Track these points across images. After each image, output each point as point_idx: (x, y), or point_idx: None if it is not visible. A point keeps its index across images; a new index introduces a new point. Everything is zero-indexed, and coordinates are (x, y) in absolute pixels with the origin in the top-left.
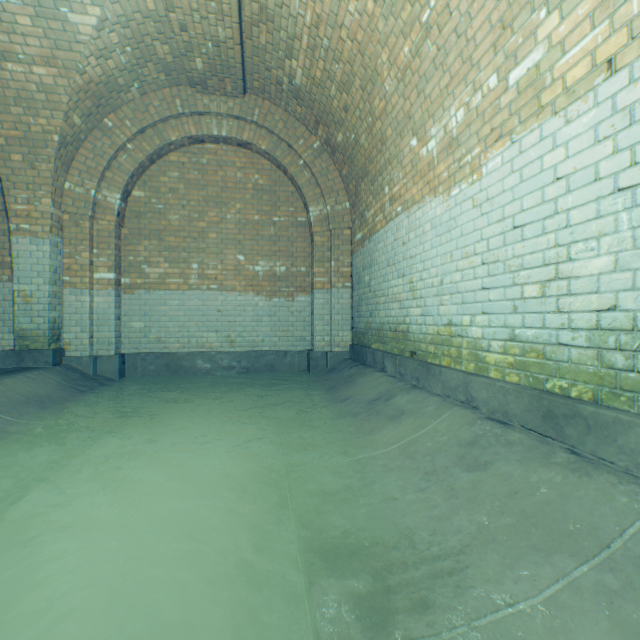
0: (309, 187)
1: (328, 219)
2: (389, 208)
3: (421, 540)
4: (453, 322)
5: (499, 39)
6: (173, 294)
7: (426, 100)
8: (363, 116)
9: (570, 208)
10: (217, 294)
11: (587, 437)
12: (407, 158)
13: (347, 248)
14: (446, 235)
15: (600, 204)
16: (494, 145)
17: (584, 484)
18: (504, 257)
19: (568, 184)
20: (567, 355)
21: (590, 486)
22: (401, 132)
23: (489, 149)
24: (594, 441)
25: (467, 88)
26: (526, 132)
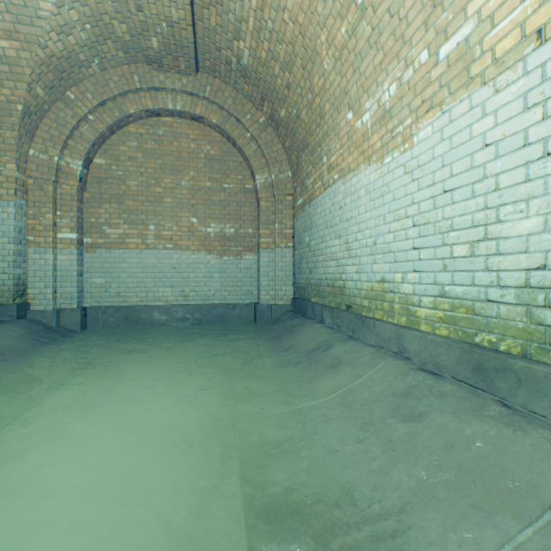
0: (255, 157)
1: (272, 186)
2: (327, 176)
3: (362, 497)
4: (386, 279)
5: (430, 16)
6: (132, 253)
7: (361, 77)
8: (304, 93)
9: (499, 172)
10: (172, 253)
11: (518, 390)
12: (343, 130)
13: (289, 212)
14: (379, 200)
15: (529, 168)
16: (425, 116)
17: (519, 439)
18: (434, 219)
19: (497, 150)
20: (496, 311)
21: (525, 441)
22: (338, 107)
23: (420, 120)
24: (525, 395)
25: (399, 64)
26: (456, 102)
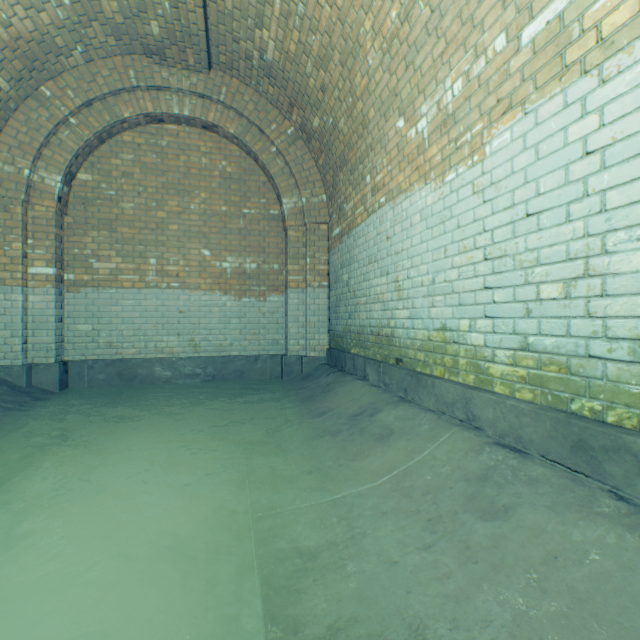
0: (282, 177)
1: (303, 212)
2: (371, 199)
3: None
4: (448, 326)
5: None
6: (127, 293)
7: (416, 73)
8: (342, 96)
9: (606, 188)
10: (179, 293)
11: (639, 478)
12: (392, 142)
13: (324, 244)
14: (439, 227)
15: None
16: (501, 119)
17: None
18: (514, 251)
19: (603, 159)
20: (601, 370)
21: None
22: (386, 113)
23: (494, 124)
24: None
25: (467, 54)
26: (544, 99)
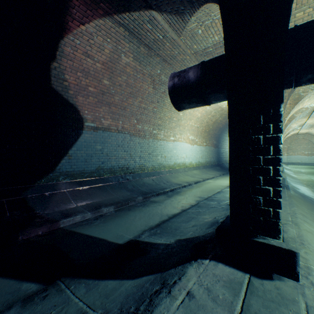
0: None
1: None
2: None
3: None
4: None
5: None
6: (292, 156)
7: None
8: None
9: None
10: (299, 156)
11: None
12: None
13: None
14: None
15: None
16: None
17: None
18: None
19: None
20: None
21: None
22: None
23: None
24: None
25: None
26: None
